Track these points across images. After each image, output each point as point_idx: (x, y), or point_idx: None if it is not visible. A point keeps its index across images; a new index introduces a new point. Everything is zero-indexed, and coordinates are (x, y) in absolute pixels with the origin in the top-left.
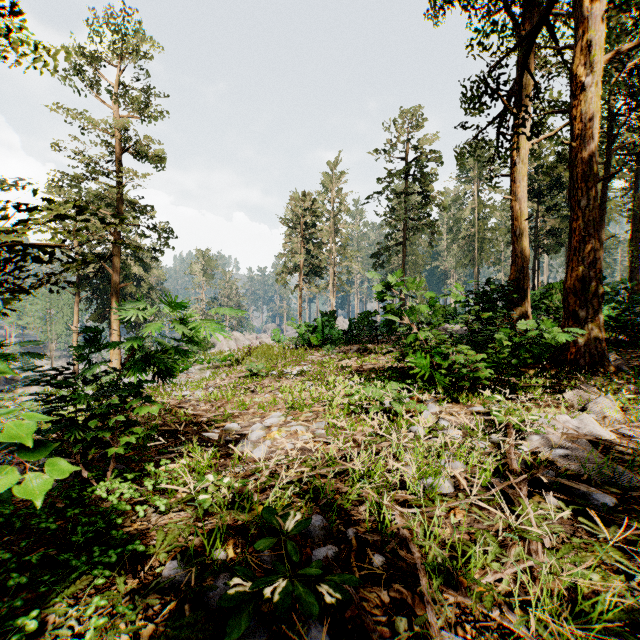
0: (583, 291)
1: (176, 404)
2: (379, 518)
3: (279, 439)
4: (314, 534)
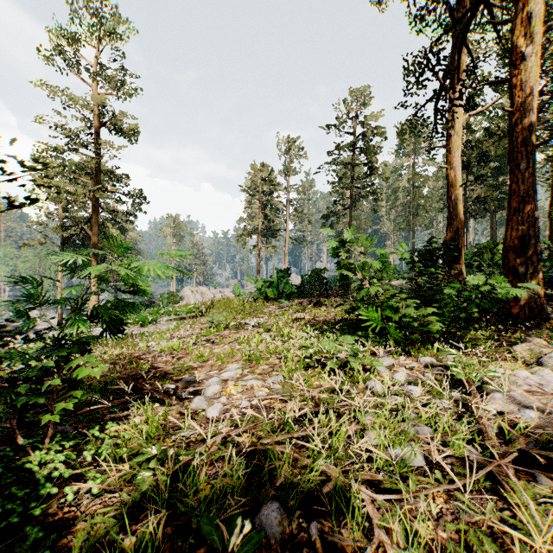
0: (522, 248)
1: (140, 355)
2: (346, 504)
3: (235, 395)
4: (270, 531)
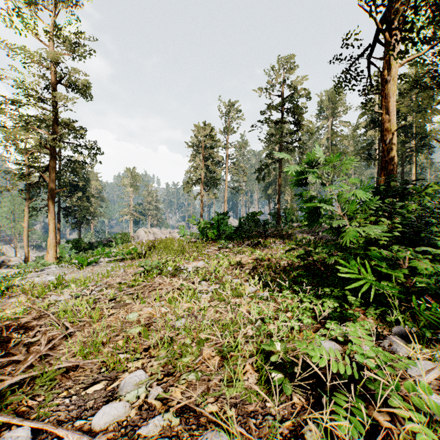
0: None
1: (35, 318)
2: None
3: None
4: None
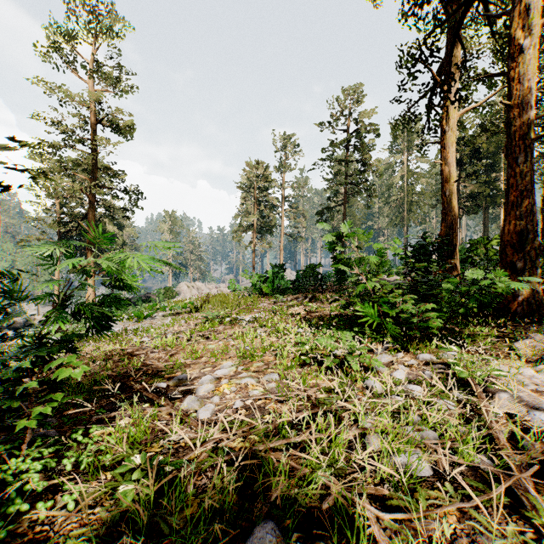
0: (520, 243)
1: (134, 351)
2: (348, 523)
3: (228, 394)
4: None
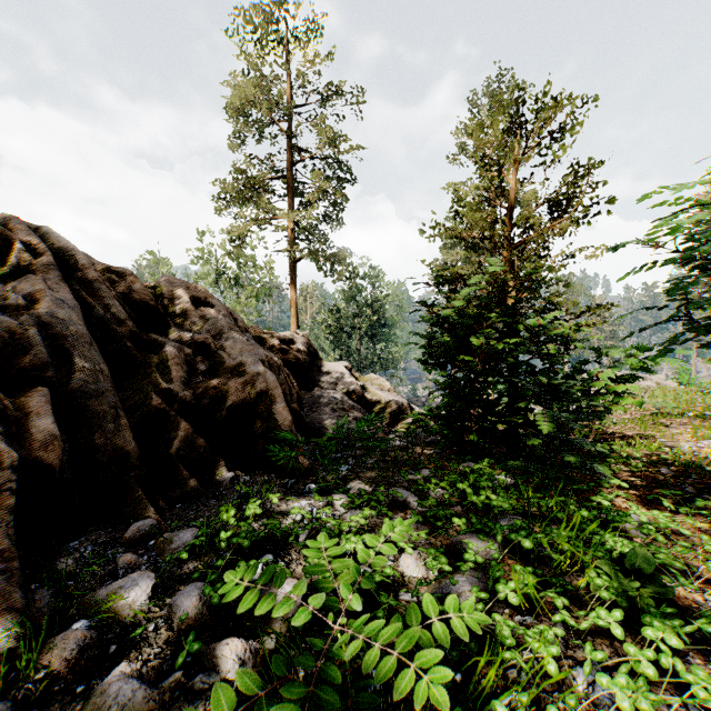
0: None
1: None
2: None
3: None
4: None
